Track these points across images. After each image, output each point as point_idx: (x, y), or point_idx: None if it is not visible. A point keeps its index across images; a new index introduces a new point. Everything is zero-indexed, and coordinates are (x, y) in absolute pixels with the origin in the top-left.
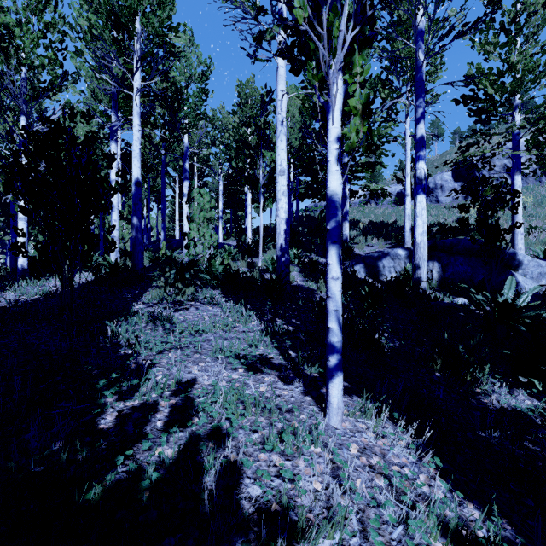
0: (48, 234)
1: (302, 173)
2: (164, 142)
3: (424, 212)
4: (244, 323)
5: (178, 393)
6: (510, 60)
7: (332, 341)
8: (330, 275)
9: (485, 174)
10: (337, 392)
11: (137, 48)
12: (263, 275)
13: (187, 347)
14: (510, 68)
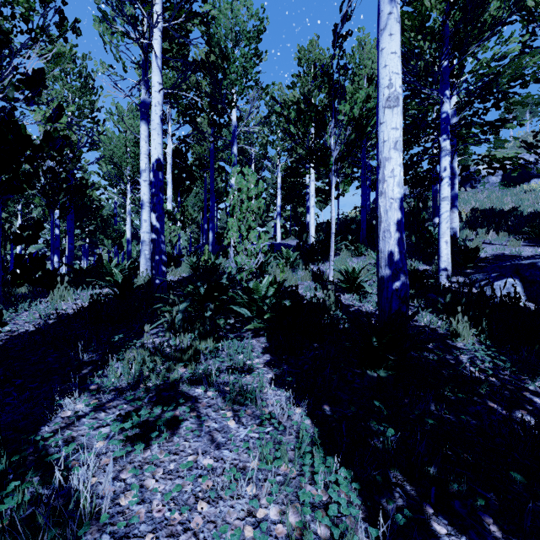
0: (112, 238)
1: None
2: (212, 129)
3: None
4: None
5: None
6: None
7: None
8: None
9: None
10: None
11: None
12: (340, 301)
13: None
14: None
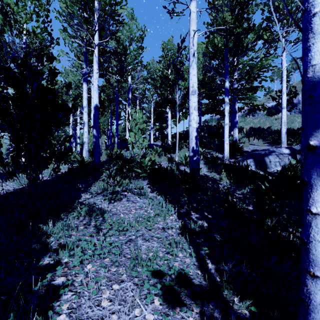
0: (57, 140)
1: (204, 97)
2: (117, 83)
3: None
4: (163, 218)
5: None
6: None
7: None
8: None
9: None
10: None
11: (96, 19)
12: (178, 168)
13: (108, 253)
14: None
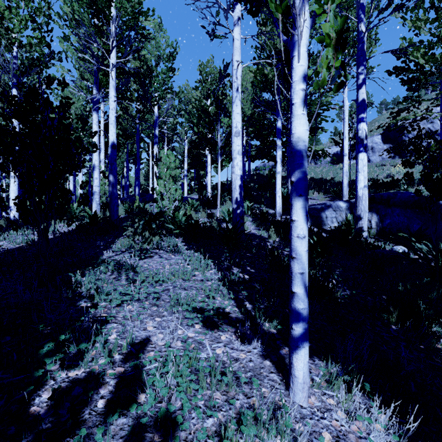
0: None
1: (254, 137)
2: (138, 113)
3: (365, 168)
4: (202, 272)
5: (129, 358)
6: (440, 33)
7: (297, 308)
8: (295, 234)
9: (410, 137)
10: (302, 365)
11: (113, 30)
12: (220, 225)
13: (146, 298)
14: (440, 40)
